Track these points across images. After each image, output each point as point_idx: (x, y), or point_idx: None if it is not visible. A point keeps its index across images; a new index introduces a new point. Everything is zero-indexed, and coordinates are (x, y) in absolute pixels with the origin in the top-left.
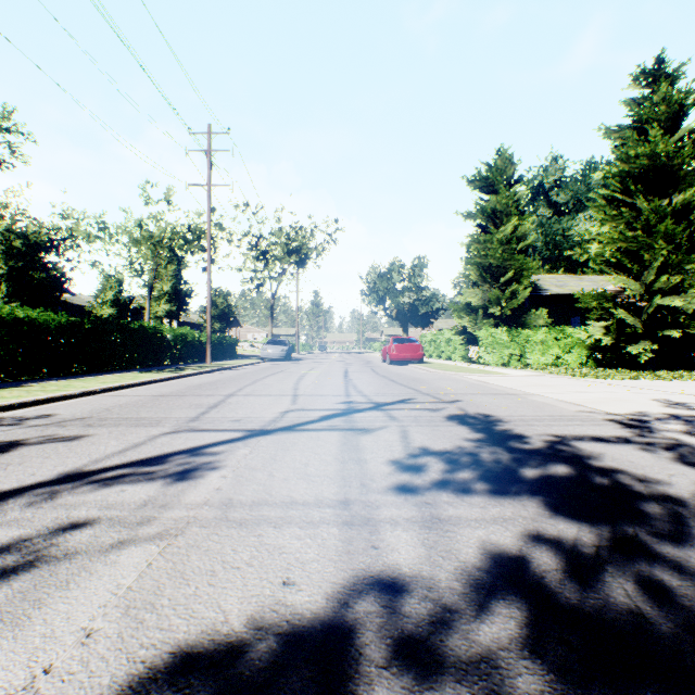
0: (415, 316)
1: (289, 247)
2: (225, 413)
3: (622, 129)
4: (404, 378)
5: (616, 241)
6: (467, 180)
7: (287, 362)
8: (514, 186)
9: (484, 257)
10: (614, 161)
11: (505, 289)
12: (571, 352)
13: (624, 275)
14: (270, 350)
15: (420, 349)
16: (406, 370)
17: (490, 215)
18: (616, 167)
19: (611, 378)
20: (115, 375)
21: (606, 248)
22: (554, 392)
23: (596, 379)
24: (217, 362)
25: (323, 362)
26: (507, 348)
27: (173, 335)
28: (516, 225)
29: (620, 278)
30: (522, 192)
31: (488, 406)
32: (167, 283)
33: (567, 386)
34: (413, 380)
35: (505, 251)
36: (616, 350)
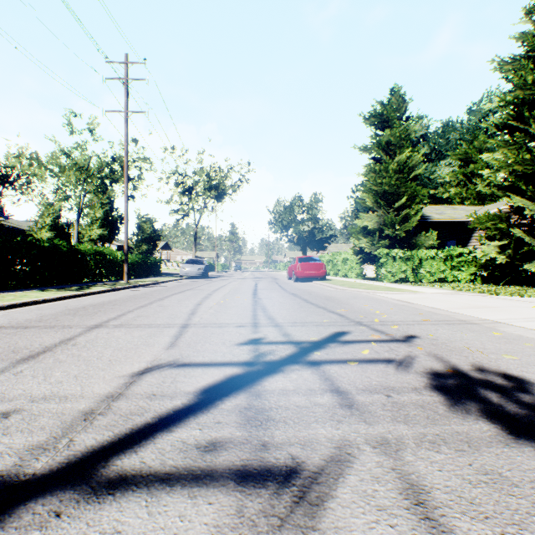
0: (312, 241)
1: (209, 184)
2: (22, 378)
3: (515, 60)
4: (316, 297)
5: (512, 164)
6: (364, 117)
7: (203, 279)
8: (405, 122)
9: (380, 185)
10: (503, 93)
11: (397, 214)
12: (460, 270)
13: (518, 197)
14: (189, 268)
15: (323, 267)
16: (313, 287)
17: (384, 148)
18: (510, 95)
19: (529, 296)
20: (3, 294)
21: (499, 172)
22: (518, 319)
23: (513, 297)
24: (138, 279)
25: (235, 279)
26: (403, 266)
27: (92, 254)
28: (408, 156)
29: (517, 199)
30: (413, 127)
31: (475, 351)
32: (99, 210)
33: (512, 307)
34: (327, 299)
35: (398, 179)
36: (506, 268)
